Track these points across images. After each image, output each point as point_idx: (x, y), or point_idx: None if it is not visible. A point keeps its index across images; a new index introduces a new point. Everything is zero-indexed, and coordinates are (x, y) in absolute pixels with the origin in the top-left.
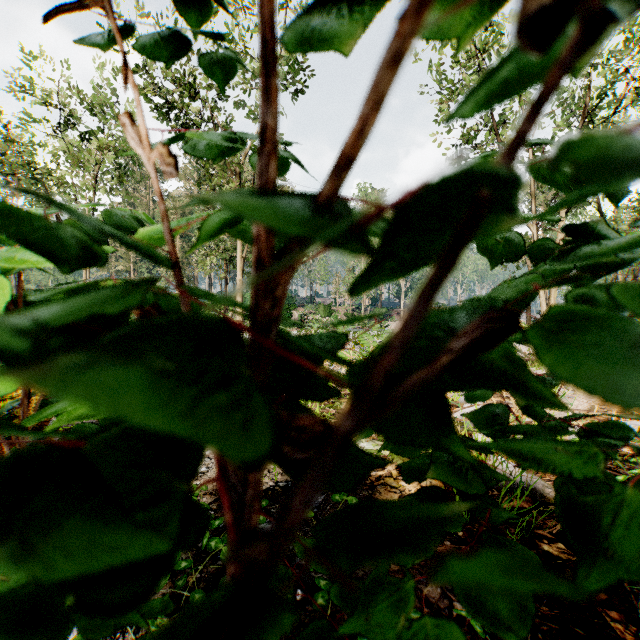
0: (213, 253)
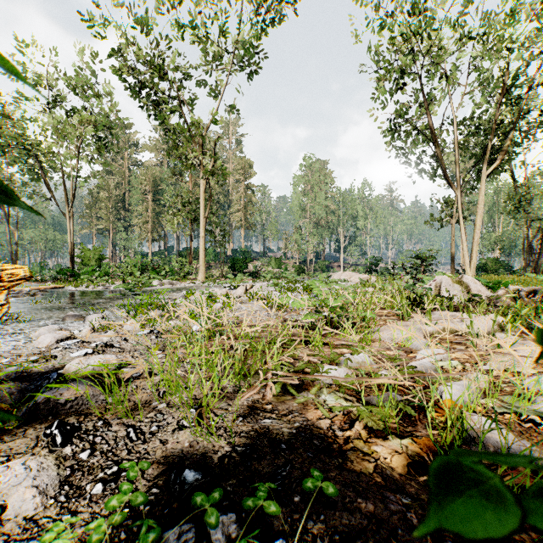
0: (180, 213)
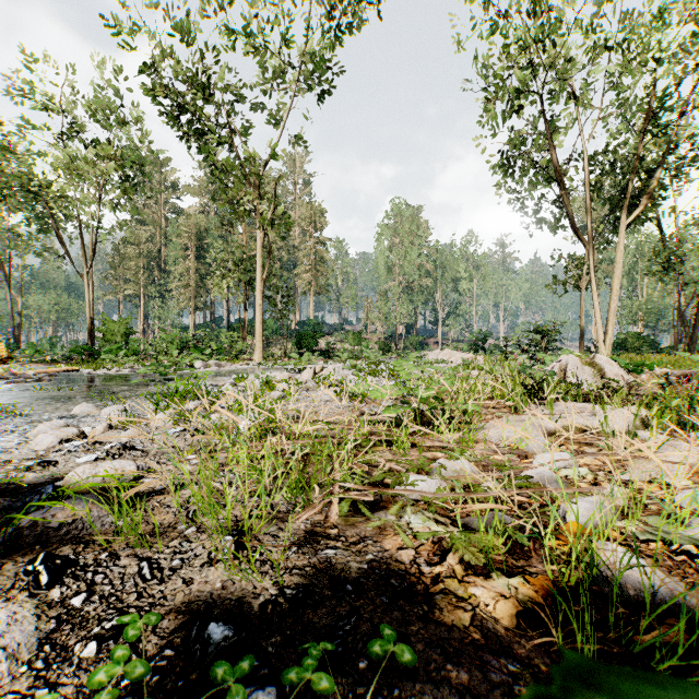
0: (230, 275)
